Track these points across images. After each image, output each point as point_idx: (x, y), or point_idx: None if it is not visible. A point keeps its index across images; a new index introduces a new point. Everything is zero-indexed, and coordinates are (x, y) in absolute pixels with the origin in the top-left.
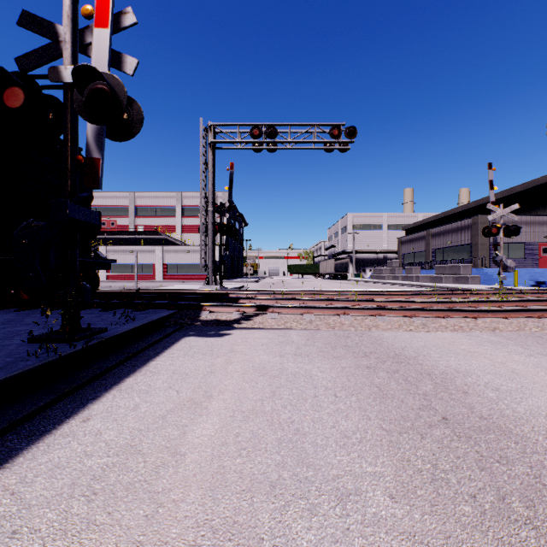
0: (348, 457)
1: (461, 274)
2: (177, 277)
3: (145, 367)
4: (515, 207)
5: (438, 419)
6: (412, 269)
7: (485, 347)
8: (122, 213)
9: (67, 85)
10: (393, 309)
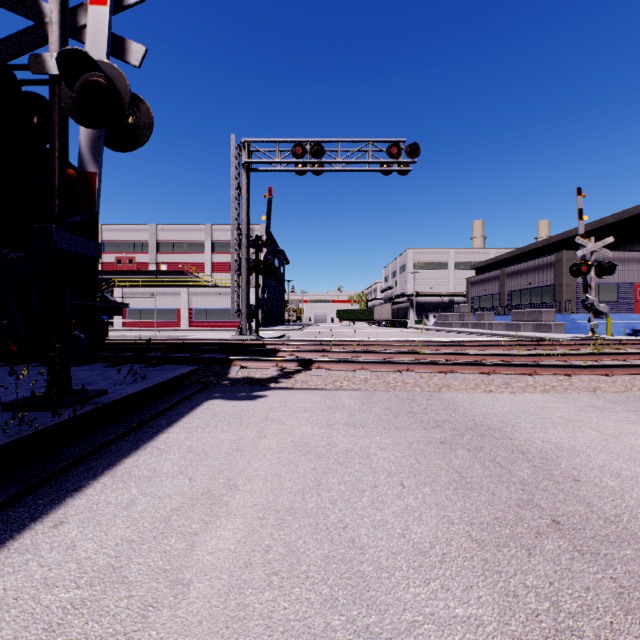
0: (427, 589)
1: (543, 321)
2: (206, 324)
3: (152, 442)
4: (609, 240)
5: (546, 522)
6: (484, 315)
7: (588, 414)
8: (142, 248)
9: (53, 78)
10: (467, 365)
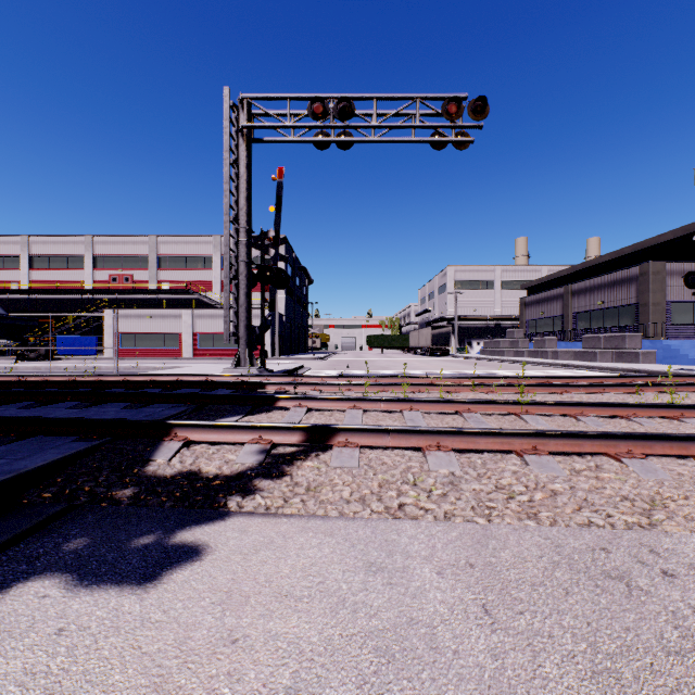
0: None
1: (627, 349)
2: (213, 352)
3: None
4: None
5: None
6: (545, 341)
7: None
8: (140, 264)
9: None
10: (657, 439)
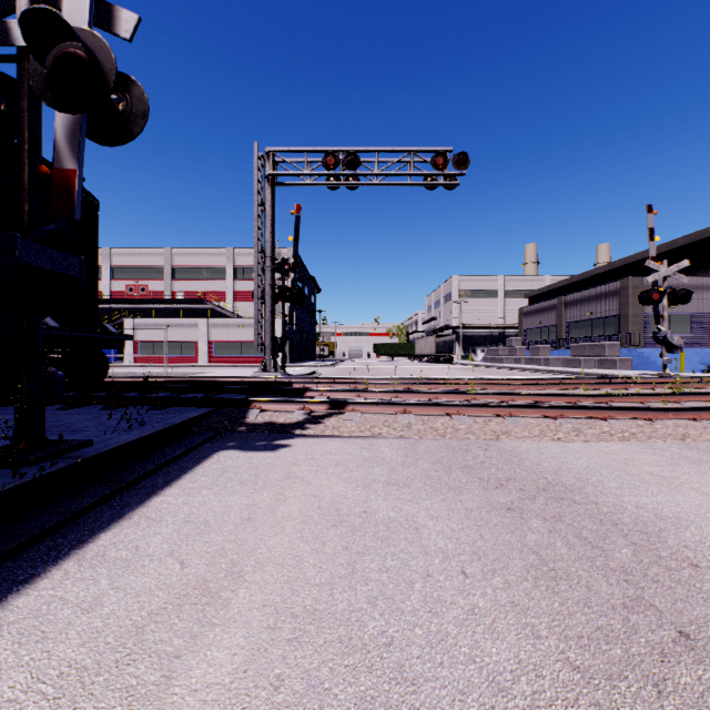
0: None
1: (607, 356)
2: (227, 360)
3: (142, 508)
4: (684, 264)
5: (671, 635)
6: (539, 349)
7: (683, 469)
8: (155, 275)
9: (21, 51)
10: (529, 407)
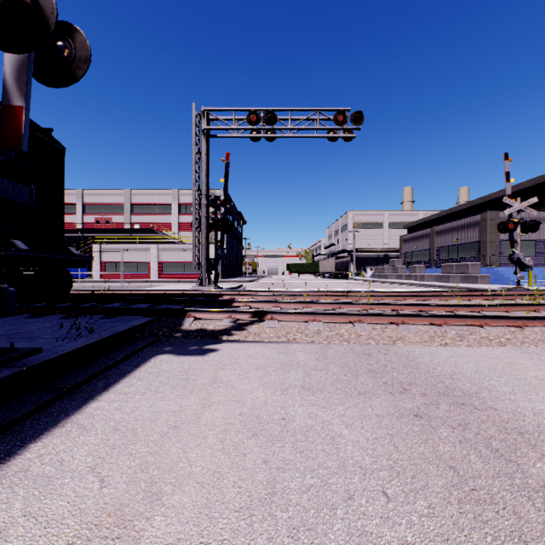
0: None
1: (470, 273)
2: (173, 276)
3: (77, 414)
4: (534, 200)
5: None
6: (416, 268)
7: None
8: (118, 210)
9: None
10: (418, 316)
